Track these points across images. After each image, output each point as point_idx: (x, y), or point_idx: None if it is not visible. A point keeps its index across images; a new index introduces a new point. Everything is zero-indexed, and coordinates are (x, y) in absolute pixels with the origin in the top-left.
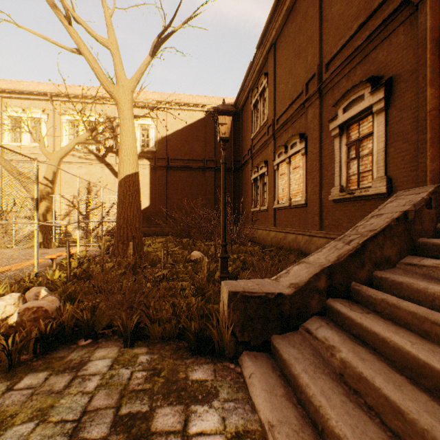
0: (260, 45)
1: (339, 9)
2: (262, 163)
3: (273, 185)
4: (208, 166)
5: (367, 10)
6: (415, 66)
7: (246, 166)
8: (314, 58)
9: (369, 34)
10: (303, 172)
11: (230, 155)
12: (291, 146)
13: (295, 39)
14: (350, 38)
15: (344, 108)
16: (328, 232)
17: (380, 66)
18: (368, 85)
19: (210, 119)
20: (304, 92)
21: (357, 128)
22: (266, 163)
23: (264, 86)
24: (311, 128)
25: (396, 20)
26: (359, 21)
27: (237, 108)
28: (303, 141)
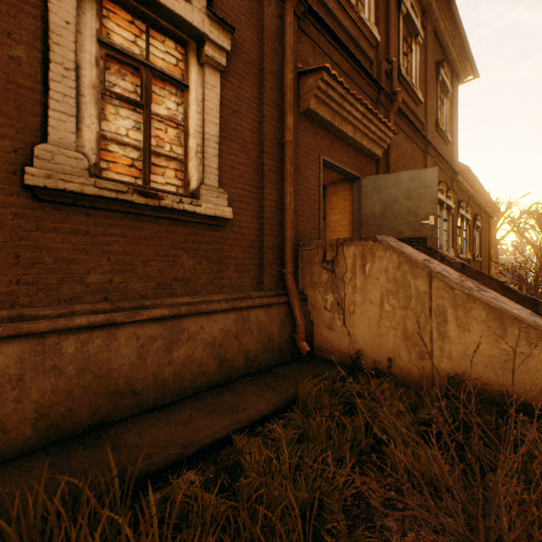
0: None
1: None
2: None
3: None
4: None
5: None
6: (255, 59)
7: None
8: None
9: None
10: None
11: None
12: None
13: None
14: None
15: None
16: (32, 309)
17: None
18: None
19: None
20: None
21: (129, 28)
22: None
23: None
24: None
25: None
26: None
27: None
28: None
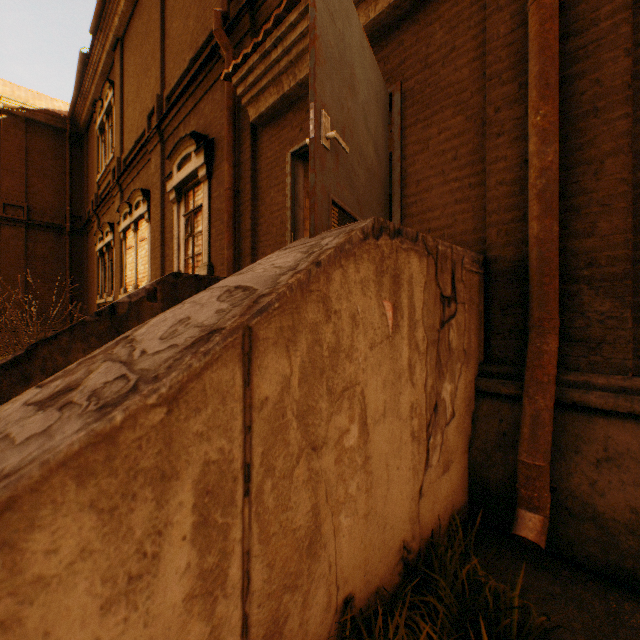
0: (98, 30)
1: (179, 28)
2: (108, 226)
3: (121, 264)
4: (9, 216)
5: (196, 45)
6: None
7: (93, 228)
8: (157, 83)
9: (192, 76)
10: (149, 248)
11: (64, 204)
12: (137, 205)
13: (143, 46)
14: (186, 74)
15: (180, 165)
16: None
17: (207, 122)
18: (195, 142)
19: (15, 127)
20: (146, 128)
21: (195, 196)
22: (114, 226)
23: (111, 101)
24: (154, 184)
25: (215, 71)
26: (190, 55)
27: (78, 124)
28: (147, 201)
